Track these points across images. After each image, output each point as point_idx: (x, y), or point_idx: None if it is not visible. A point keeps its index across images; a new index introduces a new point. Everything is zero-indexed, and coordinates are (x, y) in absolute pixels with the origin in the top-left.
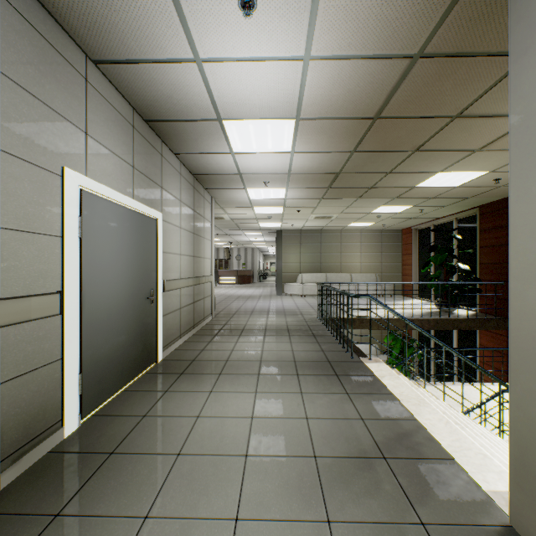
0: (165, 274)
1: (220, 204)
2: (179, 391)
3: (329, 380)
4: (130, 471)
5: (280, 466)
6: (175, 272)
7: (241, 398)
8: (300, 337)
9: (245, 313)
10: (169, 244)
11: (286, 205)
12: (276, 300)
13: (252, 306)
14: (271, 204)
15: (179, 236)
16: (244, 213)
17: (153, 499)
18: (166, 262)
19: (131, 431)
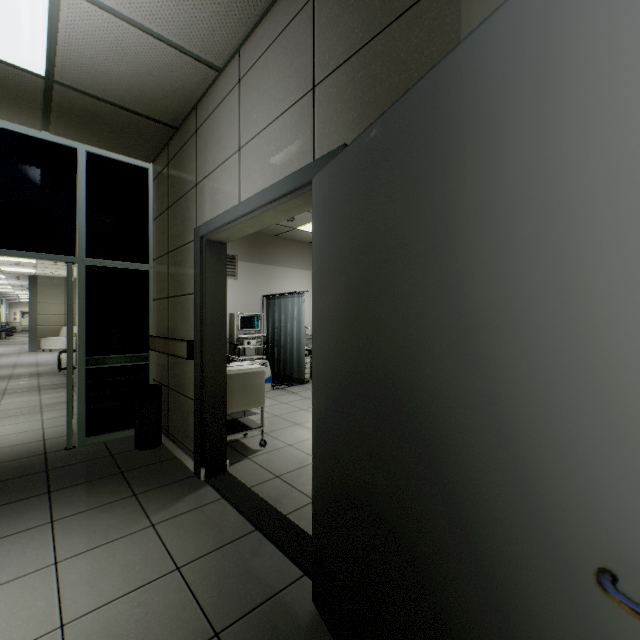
0: None
1: None
2: None
3: (65, 388)
4: None
5: (20, 409)
6: None
7: None
8: (50, 376)
9: None
10: None
11: None
12: (29, 356)
13: None
14: None
15: None
16: None
17: None
18: None
19: None
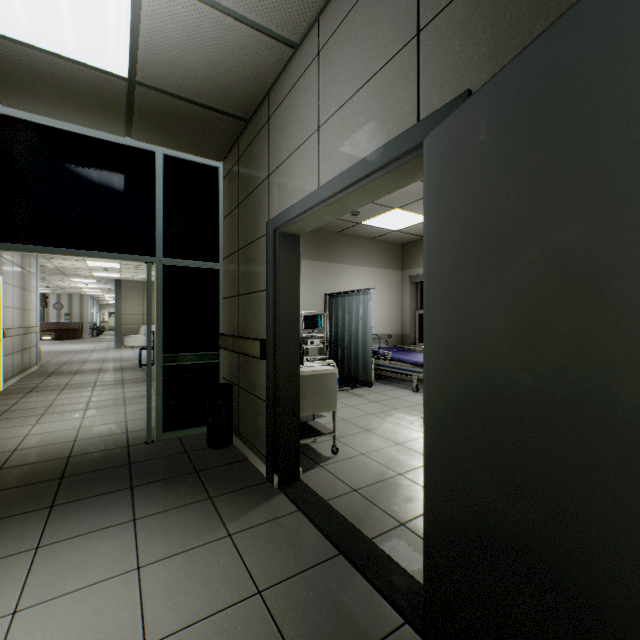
0: (4, 324)
1: (46, 256)
2: (34, 396)
3: (144, 383)
4: (24, 411)
5: (107, 401)
6: (10, 323)
7: (83, 393)
8: (131, 371)
9: (78, 363)
10: (6, 300)
11: (124, 263)
12: (115, 352)
13: (85, 358)
14: (107, 261)
15: (13, 292)
16: (75, 264)
17: (44, 412)
18: (4, 314)
19: (11, 407)
